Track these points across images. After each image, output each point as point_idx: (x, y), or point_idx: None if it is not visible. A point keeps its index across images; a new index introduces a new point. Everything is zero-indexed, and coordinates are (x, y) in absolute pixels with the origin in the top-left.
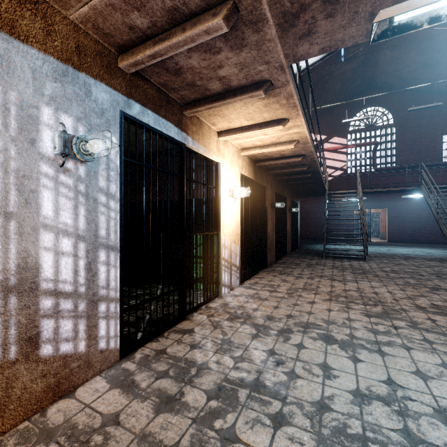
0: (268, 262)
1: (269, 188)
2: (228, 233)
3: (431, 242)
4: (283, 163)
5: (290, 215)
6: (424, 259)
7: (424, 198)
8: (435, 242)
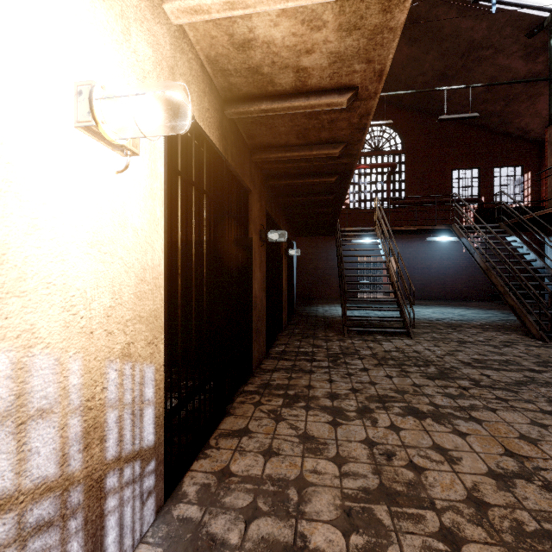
0: (254, 362)
1: (255, 197)
2: (61, 325)
3: (442, 298)
4: (294, 125)
5: (286, 261)
6: (475, 327)
7: (460, 240)
8: (445, 298)
